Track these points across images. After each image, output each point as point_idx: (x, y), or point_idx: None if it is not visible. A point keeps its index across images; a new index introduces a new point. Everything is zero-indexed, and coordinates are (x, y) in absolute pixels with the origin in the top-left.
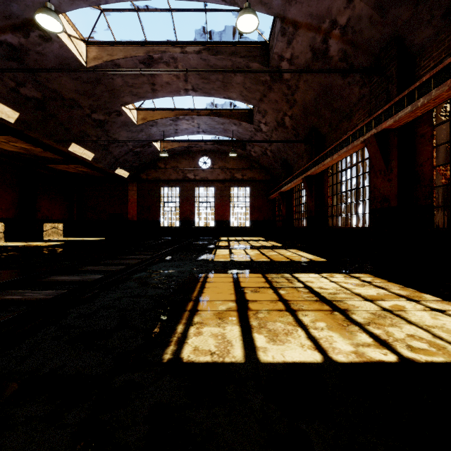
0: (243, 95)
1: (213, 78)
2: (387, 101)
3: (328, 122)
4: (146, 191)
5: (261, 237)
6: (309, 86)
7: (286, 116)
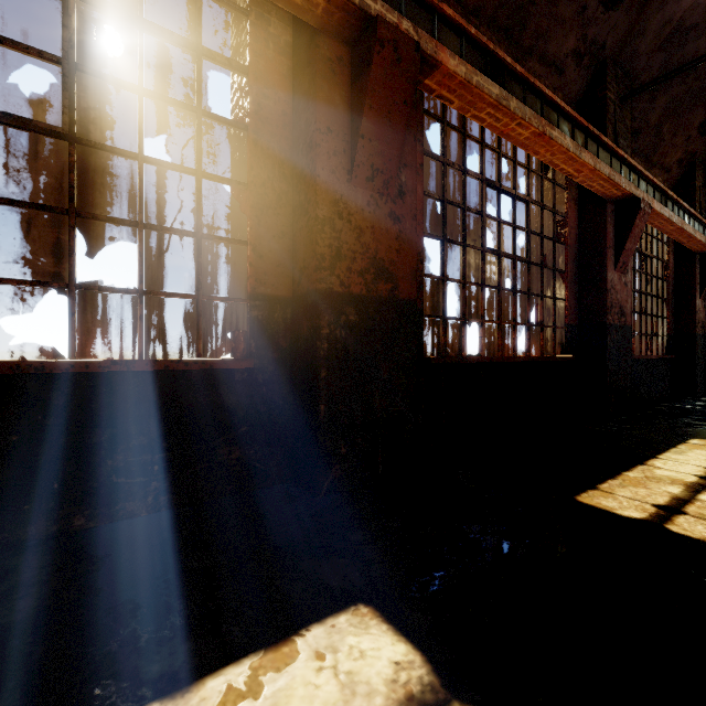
0: None
1: None
2: None
3: None
4: None
5: None
6: None
7: None
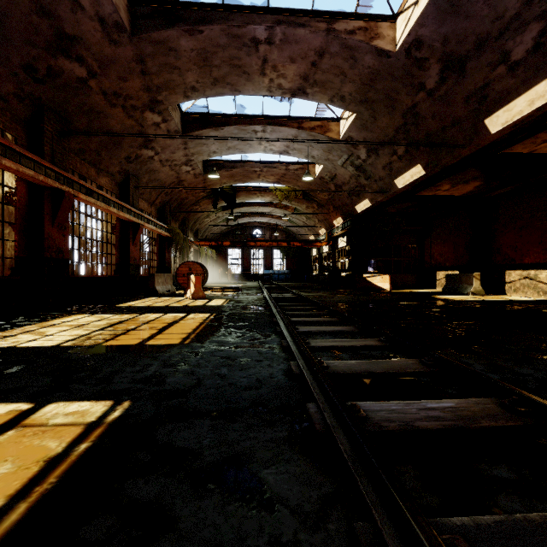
0: None
1: None
2: None
3: None
4: None
5: None
6: None
7: None
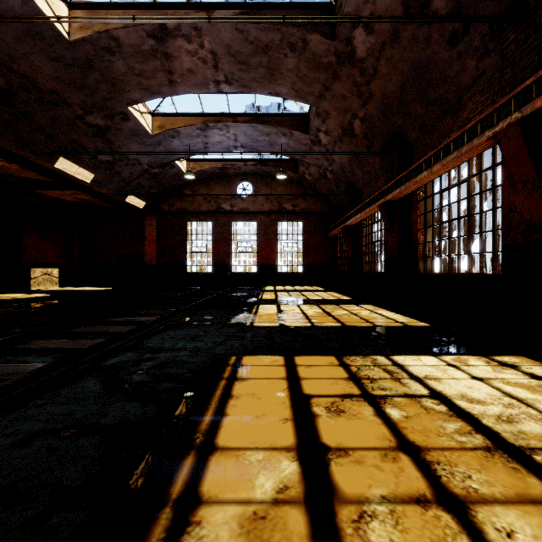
0: (296, 89)
1: (255, 62)
2: (539, 66)
3: (420, 123)
4: (168, 226)
5: (318, 286)
6: (394, 67)
7: (356, 119)
